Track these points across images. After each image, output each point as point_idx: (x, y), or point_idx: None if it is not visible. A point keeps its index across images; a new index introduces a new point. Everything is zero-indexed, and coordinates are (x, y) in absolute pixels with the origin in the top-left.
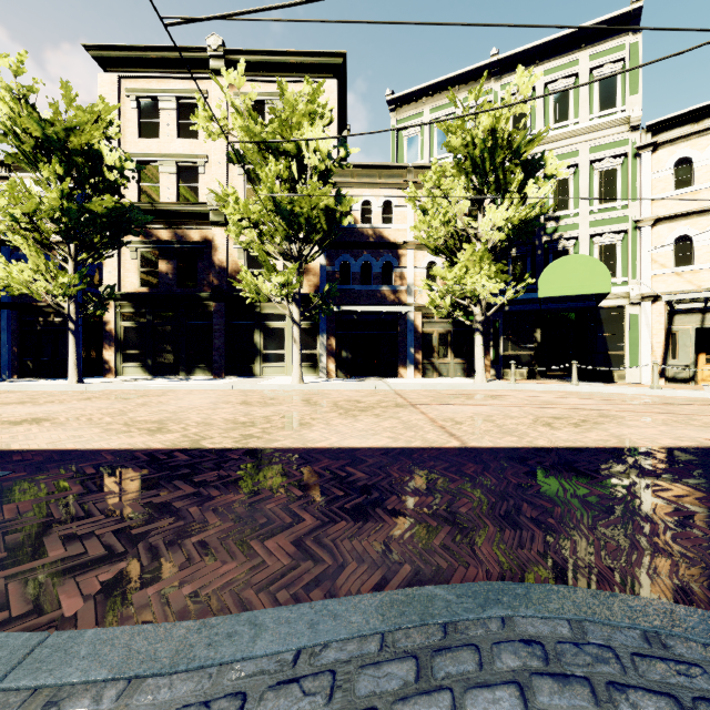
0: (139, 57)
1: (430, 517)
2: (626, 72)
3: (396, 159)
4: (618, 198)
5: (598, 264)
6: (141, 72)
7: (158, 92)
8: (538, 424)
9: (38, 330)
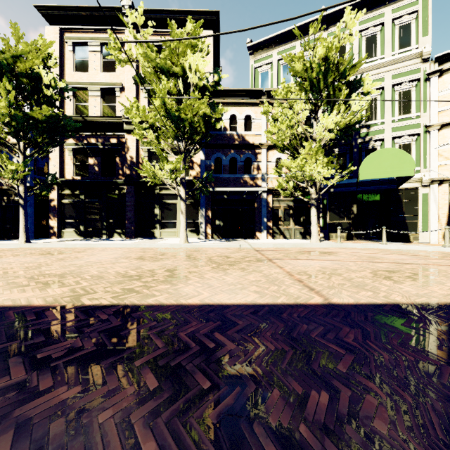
0: (74, 14)
1: (340, 449)
2: (419, 20)
3: (254, 87)
4: (413, 110)
5: (405, 155)
6: (76, 26)
7: (87, 39)
8: (379, 277)
9: (3, 205)
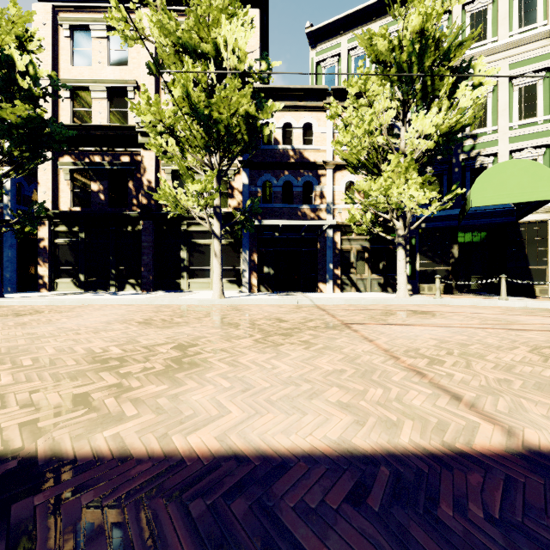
0: None
1: None
2: None
3: None
4: (539, 112)
5: (541, 168)
6: (74, 3)
7: (89, 21)
8: None
9: None
